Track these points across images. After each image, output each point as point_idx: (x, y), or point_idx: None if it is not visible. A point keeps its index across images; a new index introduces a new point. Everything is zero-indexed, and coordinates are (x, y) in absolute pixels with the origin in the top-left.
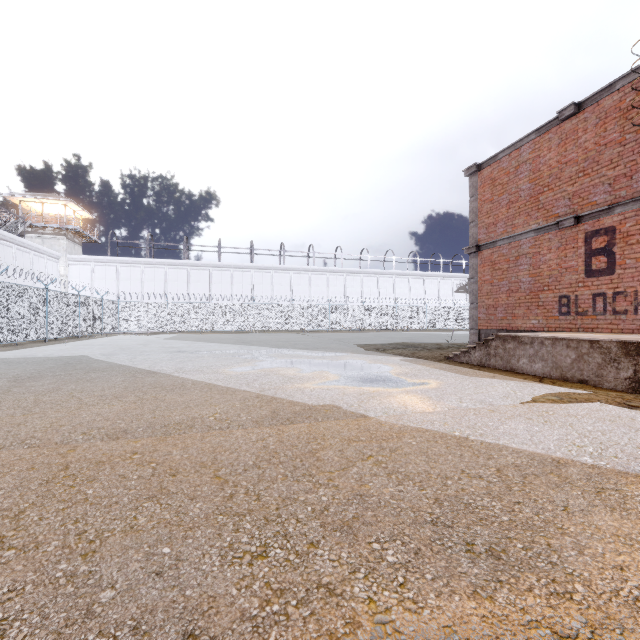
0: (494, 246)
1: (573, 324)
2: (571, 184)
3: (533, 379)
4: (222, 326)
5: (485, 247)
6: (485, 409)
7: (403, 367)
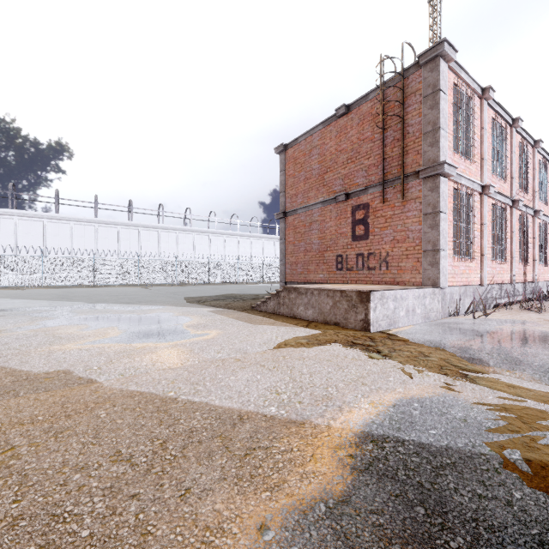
0: (296, 213)
1: (345, 277)
2: (344, 168)
3: (303, 324)
4: (55, 281)
5: (290, 214)
6: (234, 359)
7: (203, 318)
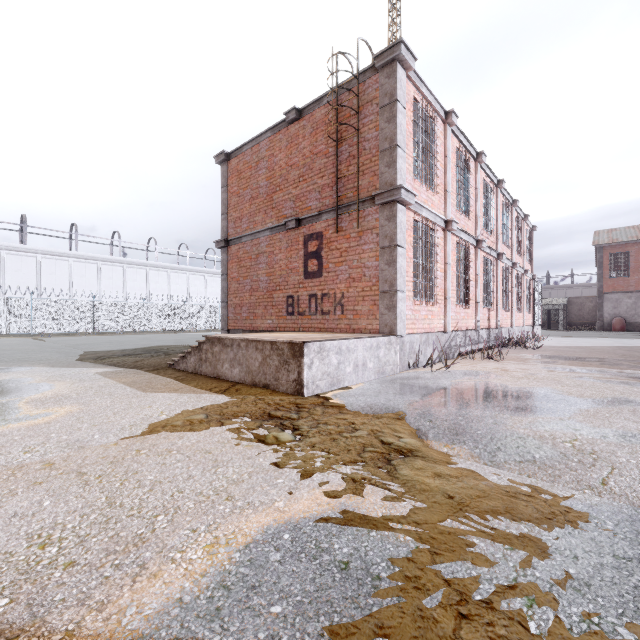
0: (240, 242)
1: (296, 324)
2: (295, 187)
3: (223, 388)
4: None
5: (233, 242)
6: (44, 463)
7: (73, 385)
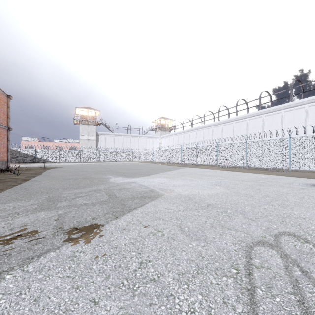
0: None
1: None
2: None
3: None
4: (162, 160)
5: None
6: None
7: None
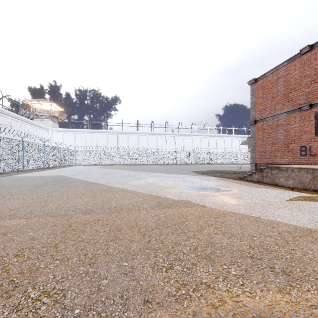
0: (264, 120)
1: (308, 161)
2: (307, 87)
3: (288, 189)
4: (124, 162)
5: (259, 121)
6: (265, 203)
7: (218, 182)
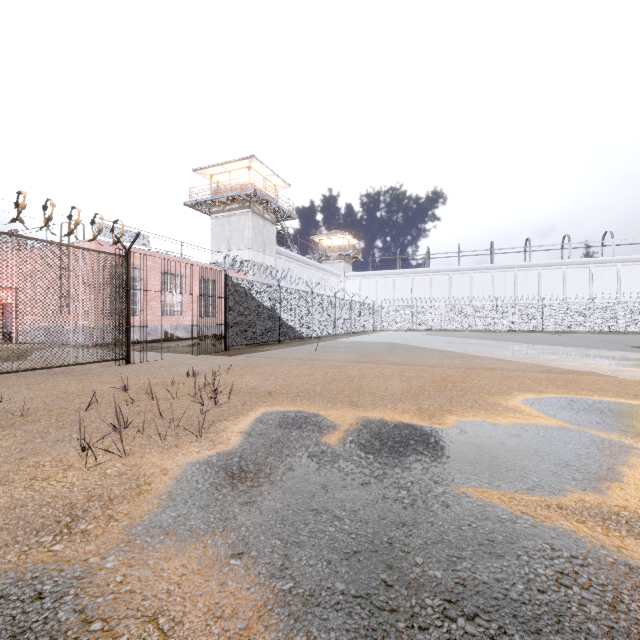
0: None
1: None
2: None
3: None
4: (464, 325)
5: None
6: None
7: None
